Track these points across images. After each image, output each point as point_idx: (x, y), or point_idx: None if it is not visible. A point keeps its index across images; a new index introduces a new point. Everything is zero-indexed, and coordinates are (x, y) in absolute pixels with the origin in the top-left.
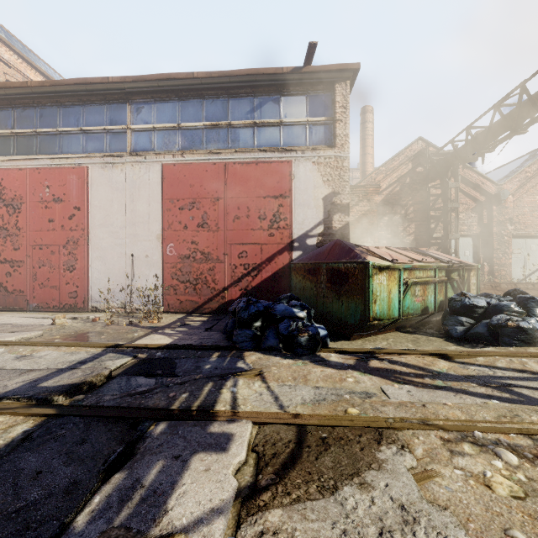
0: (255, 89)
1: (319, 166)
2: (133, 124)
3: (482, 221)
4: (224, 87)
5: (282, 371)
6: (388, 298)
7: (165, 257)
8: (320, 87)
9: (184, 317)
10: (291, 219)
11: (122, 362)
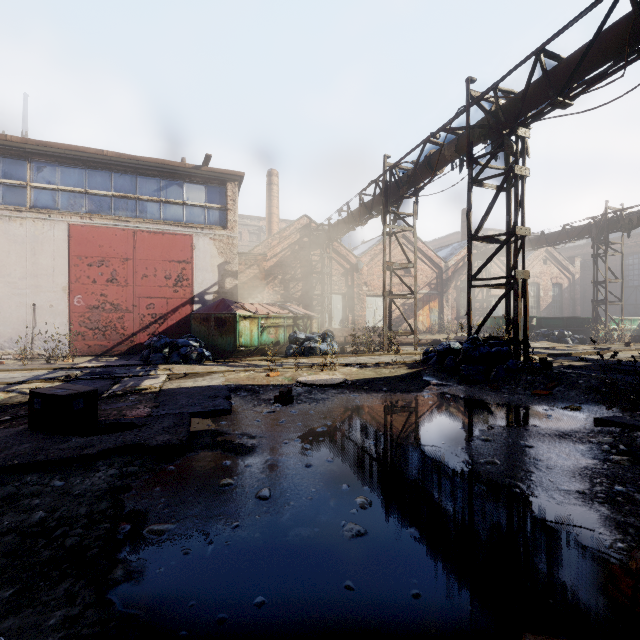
0: (161, 173)
1: (215, 241)
2: (33, 182)
3: (348, 283)
4: (132, 166)
5: (181, 368)
6: (251, 335)
7: (72, 307)
8: (216, 182)
9: (95, 358)
10: (192, 280)
11: (77, 373)
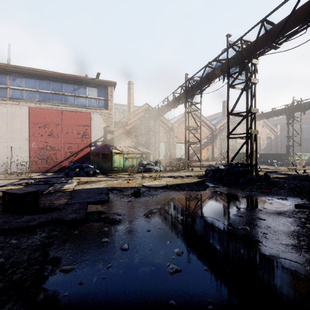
0: (75, 82)
1: (102, 115)
2: (11, 86)
3: (167, 137)
4: (61, 78)
5: (84, 178)
6: (119, 162)
7: (30, 148)
8: (102, 86)
9: (42, 173)
10: (91, 135)
11: (32, 181)
